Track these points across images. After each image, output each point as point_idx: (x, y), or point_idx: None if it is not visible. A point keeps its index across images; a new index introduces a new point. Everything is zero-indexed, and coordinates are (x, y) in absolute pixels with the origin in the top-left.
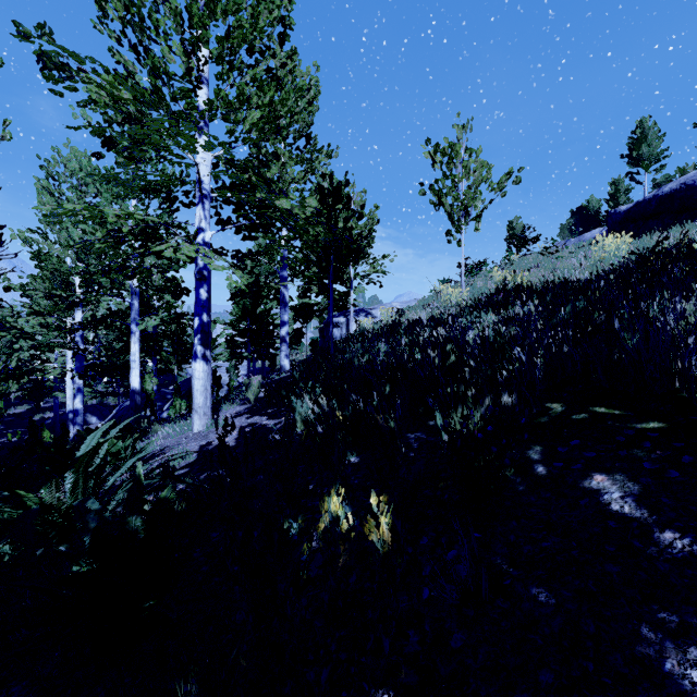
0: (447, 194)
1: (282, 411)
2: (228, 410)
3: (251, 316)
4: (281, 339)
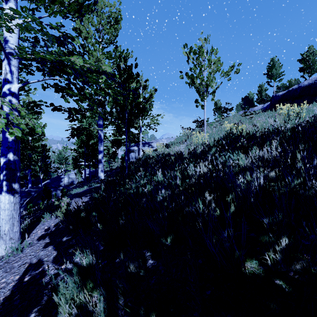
0: (197, 77)
1: (71, 245)
2: (45, 221)
3: (85, 145)
4: (99, 161)
